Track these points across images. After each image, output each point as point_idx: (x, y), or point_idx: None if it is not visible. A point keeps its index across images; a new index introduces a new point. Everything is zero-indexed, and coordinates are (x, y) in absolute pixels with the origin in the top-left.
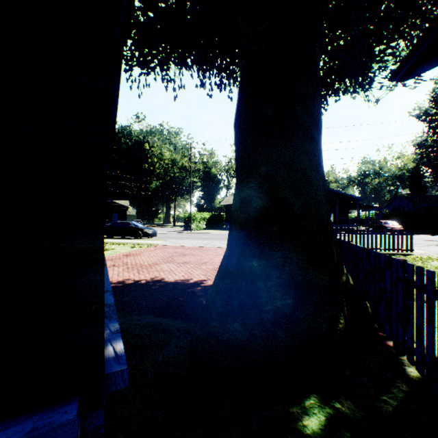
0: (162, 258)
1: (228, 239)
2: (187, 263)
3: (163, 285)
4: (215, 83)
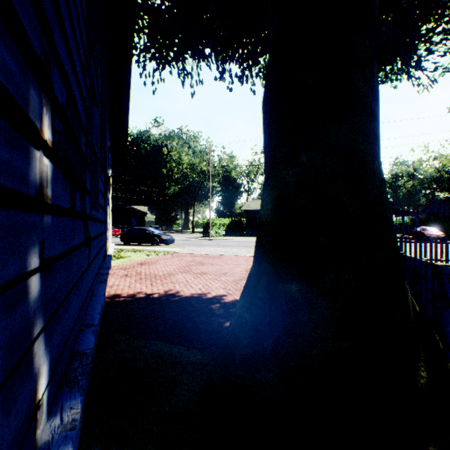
0: (178, 267)
1: (255, 251)
2: (205, 274)
3: (178, 301)
4: (235, 75)
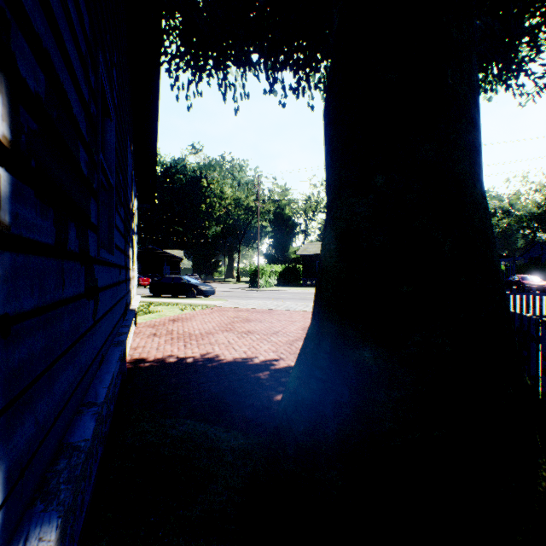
0: (219, 325)
1: (314, 305)
2: (252, 333)
3: (217, 367)
4: (289, 86)
